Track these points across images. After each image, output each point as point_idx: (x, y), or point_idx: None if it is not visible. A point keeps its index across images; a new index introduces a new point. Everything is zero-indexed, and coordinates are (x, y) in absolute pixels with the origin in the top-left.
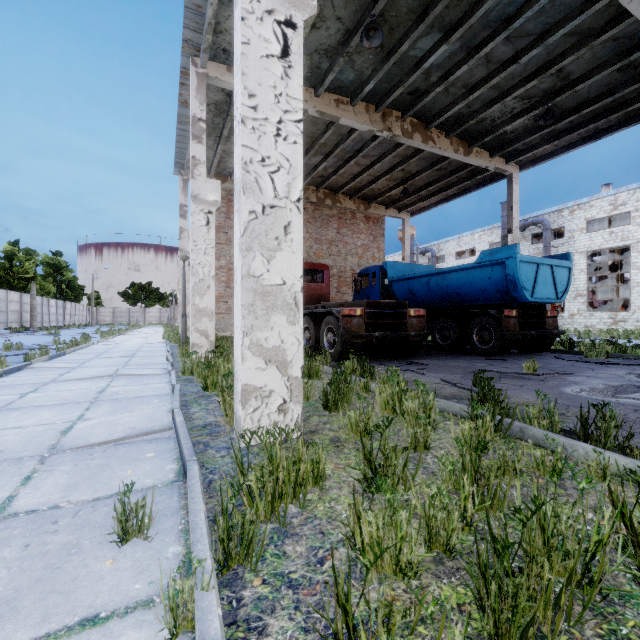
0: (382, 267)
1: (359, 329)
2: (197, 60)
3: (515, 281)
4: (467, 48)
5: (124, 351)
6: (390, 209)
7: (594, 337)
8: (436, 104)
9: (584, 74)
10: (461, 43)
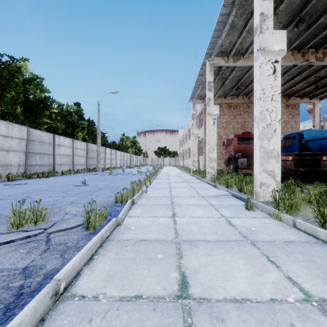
0: (300, 133)
1: (290, 166)
2: (210, 59)
3: None
4: None
5: (174, 175)
6: (304, 98)
7: None
8: None
9: None
10: None
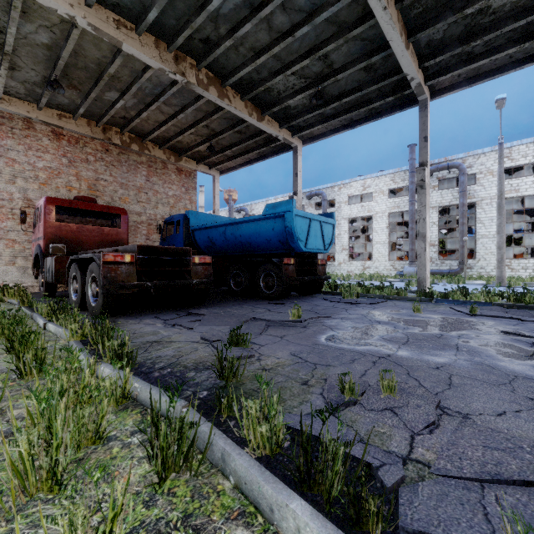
0: (186, 216)
1: (128, 278)
2: None
3: (292, 232)
4: (250, 5)
5: None
6: (201, 165)
7: (352, 279)
8: (229, 62)
9: (343, 66)
10: None
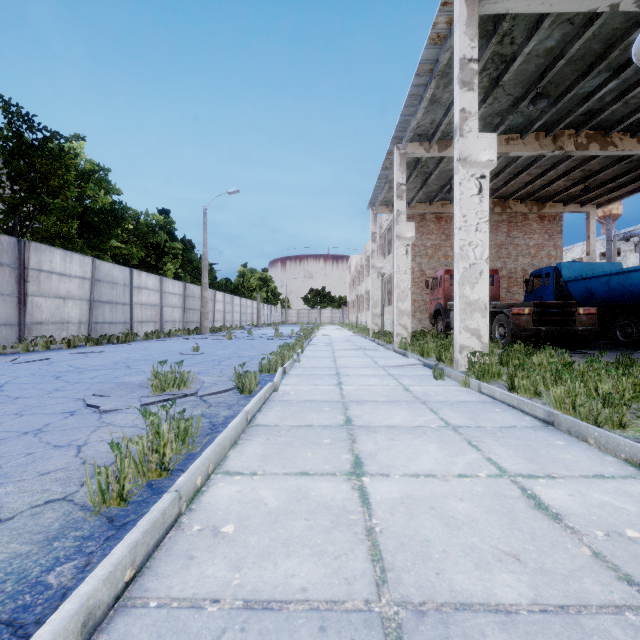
0: (556, 268)
1: (527, 324)
2: (400, 145)
3: None
4: None
5: (341, 339)
6: (569, 205)
7: None
8: (614, 115)
9: None
10: (635, 70)
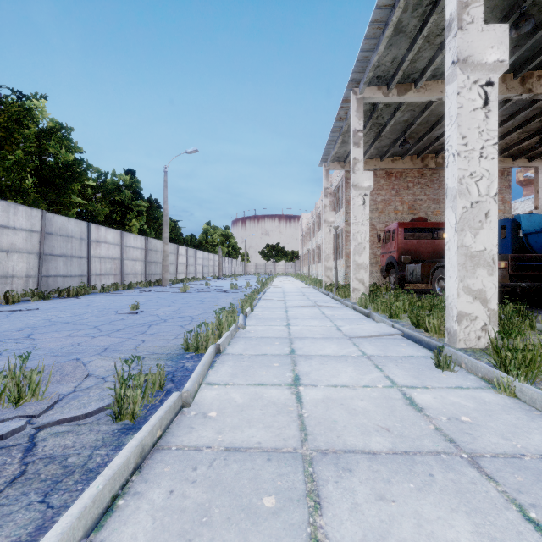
0: (513, 220)
1: (503, 280)
2: (356, 90)
3: None
4: None
5: (294, 292)
6: (518, 160)
7: None
8: None
9: None
10: None
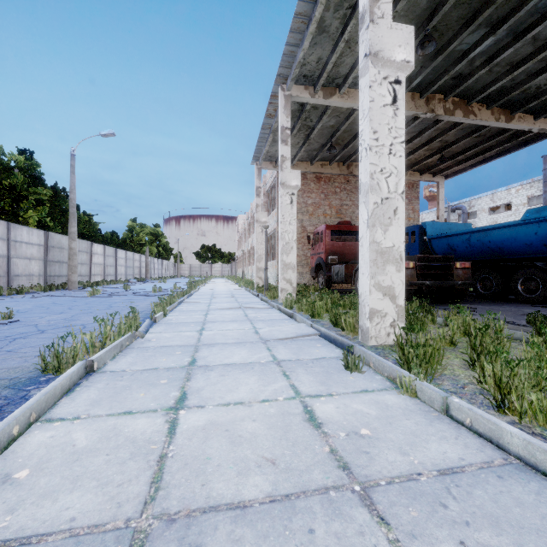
0: (421, 227)
1: (411, 278)
2: (284, 86)
3: None
4: (513, 34)
5: (224, 294)
6: (425, 174)
7: None
8: (478, 83)
9: None
10: (507, 31)
